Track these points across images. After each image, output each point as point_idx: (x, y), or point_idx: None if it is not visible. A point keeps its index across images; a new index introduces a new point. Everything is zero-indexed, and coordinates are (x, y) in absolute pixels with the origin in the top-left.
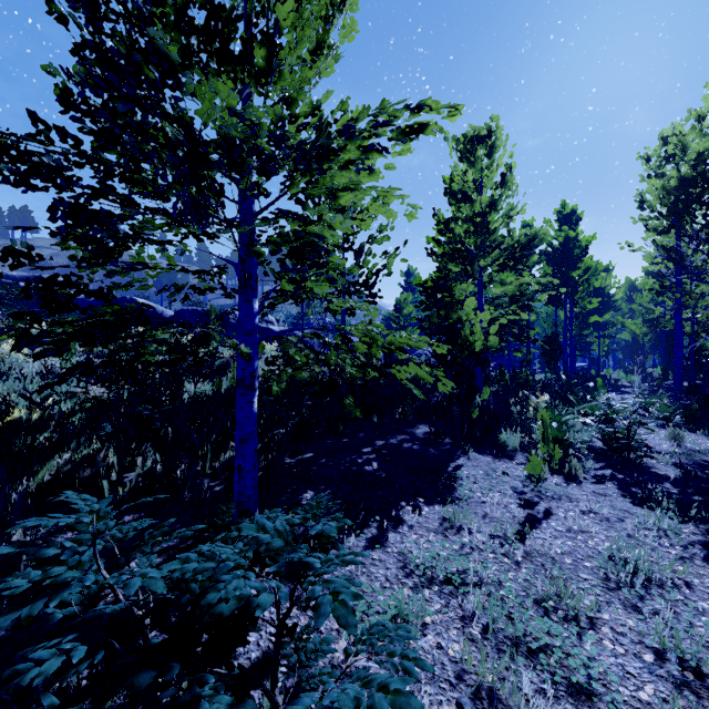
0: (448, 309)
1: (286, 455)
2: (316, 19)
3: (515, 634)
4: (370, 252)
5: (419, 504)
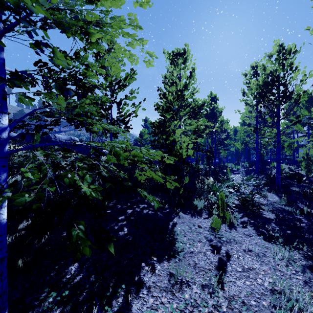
0: (167, 135)
1: (64, 230)
2: None
3: None
4: (125, 103)
5: (153, 263)
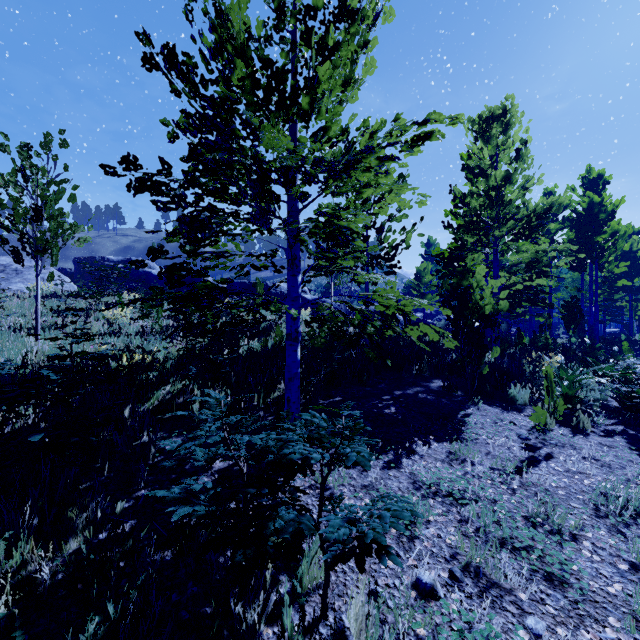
0: (460, 277)
1: (320, 398)
2: (344, 64)
3: (503, 536)
4: (390, 229)
5: (429, 440)
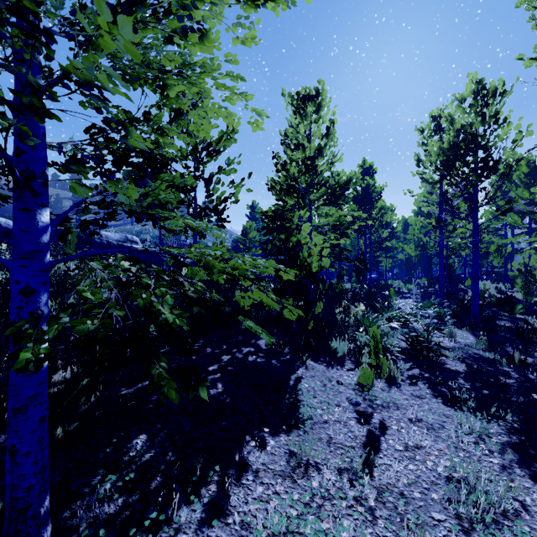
0: (287, 233)
1: (122, 385)
2: None
3: None
4: (219, 181)
5: (264, 436)
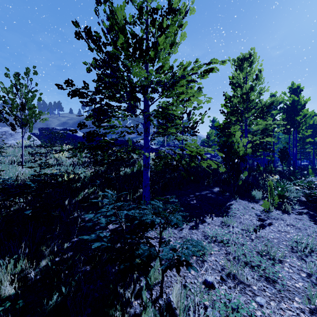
0: (227, 137)
1: (159, 196)
2: (171, 36)
3: (246, 260)
4: (194, 113)
5: (212, 216)
